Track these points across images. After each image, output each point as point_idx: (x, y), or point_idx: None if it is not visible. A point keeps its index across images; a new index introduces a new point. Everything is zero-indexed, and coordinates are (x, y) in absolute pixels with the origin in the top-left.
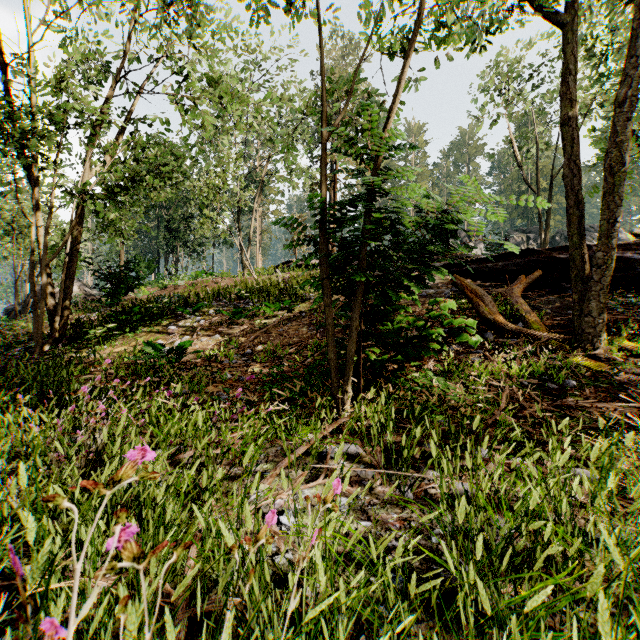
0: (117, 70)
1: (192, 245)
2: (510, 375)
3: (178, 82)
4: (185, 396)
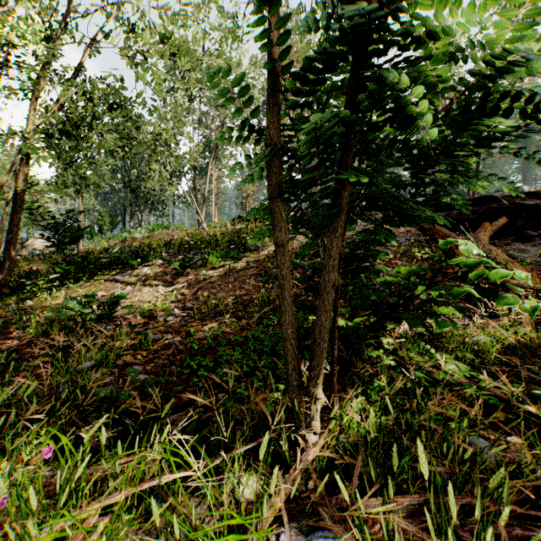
0: (64, 18)
1: (154, 203)
2: (528, 345)
3: (126, 32)
4: (87, 372)
